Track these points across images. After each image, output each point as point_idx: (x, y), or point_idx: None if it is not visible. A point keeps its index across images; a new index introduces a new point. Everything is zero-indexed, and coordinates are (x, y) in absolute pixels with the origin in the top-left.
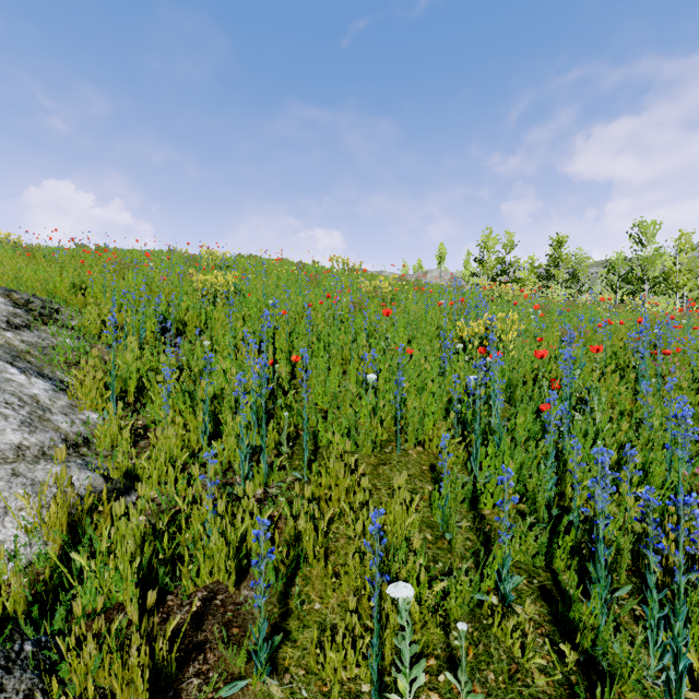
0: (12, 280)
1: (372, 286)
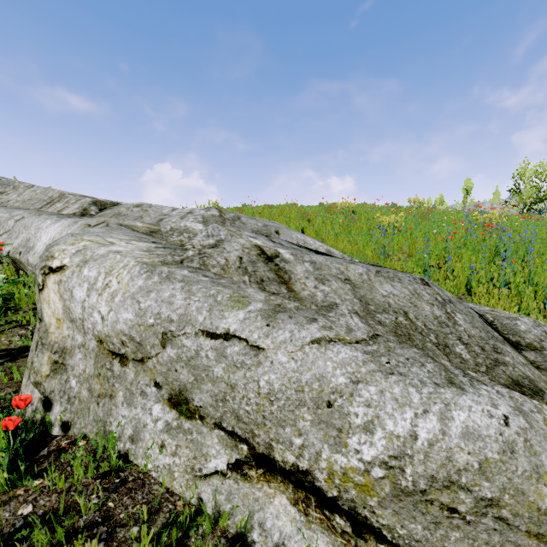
0: None
1: (488, 218)
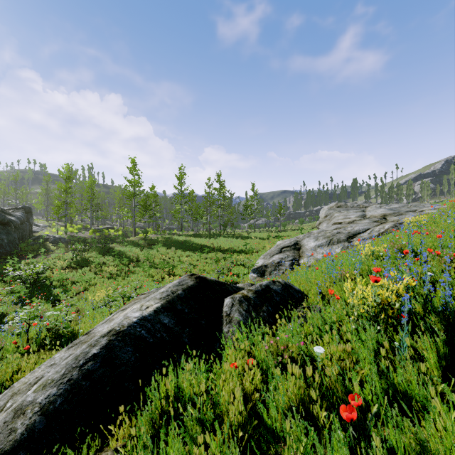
0: None
1: None
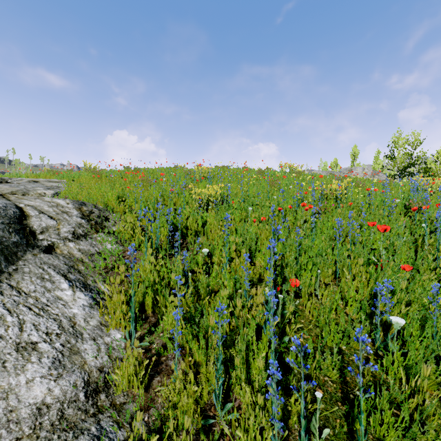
0: (87, 194)
1: (328, 189)
